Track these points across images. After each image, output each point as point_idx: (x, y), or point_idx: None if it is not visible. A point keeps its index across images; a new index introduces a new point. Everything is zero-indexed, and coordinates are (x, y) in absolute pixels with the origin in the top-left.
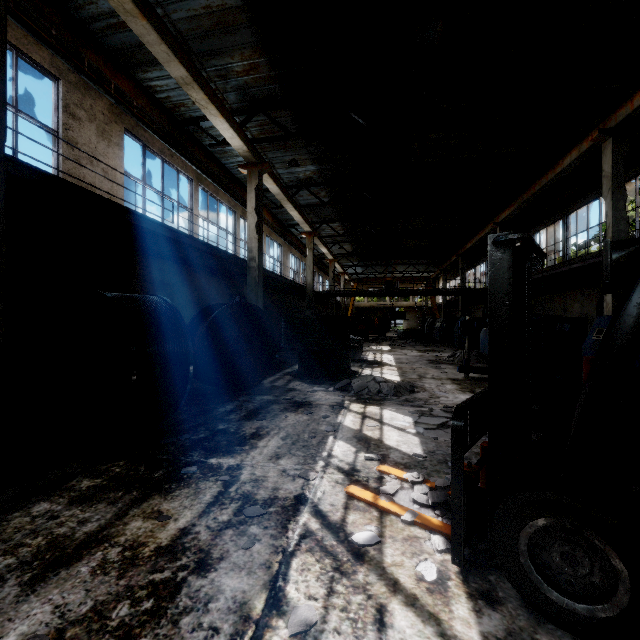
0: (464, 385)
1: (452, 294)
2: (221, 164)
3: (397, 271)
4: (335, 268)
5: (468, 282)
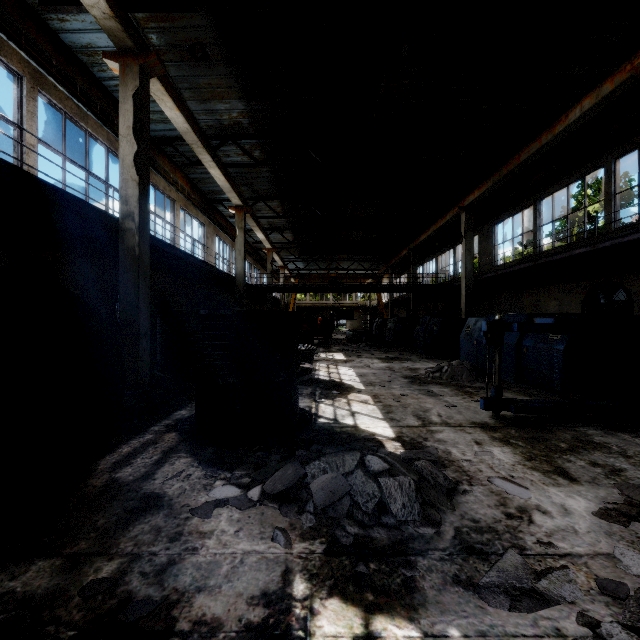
0: (521, 446)
1: (405, 291)
2: (93, 77)
3: (341, 268)
4: (274, 262)
5: (426, 277)
